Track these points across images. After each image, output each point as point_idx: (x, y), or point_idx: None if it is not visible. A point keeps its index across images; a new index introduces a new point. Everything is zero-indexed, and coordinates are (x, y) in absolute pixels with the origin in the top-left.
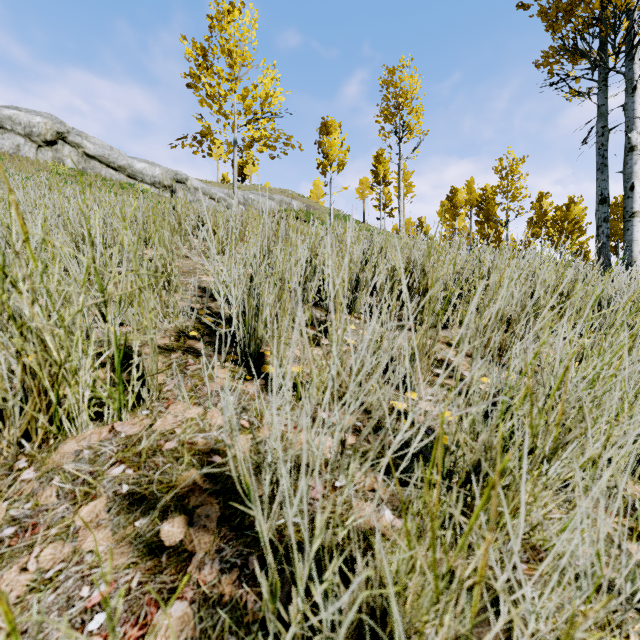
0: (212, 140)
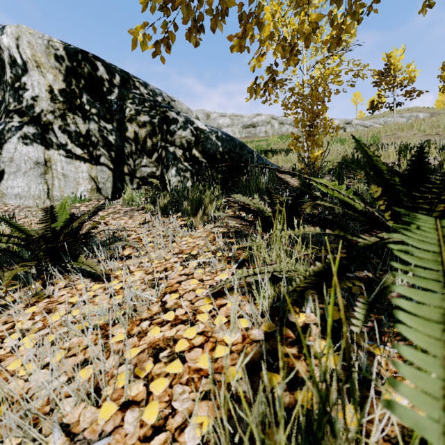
0: (383, 102)
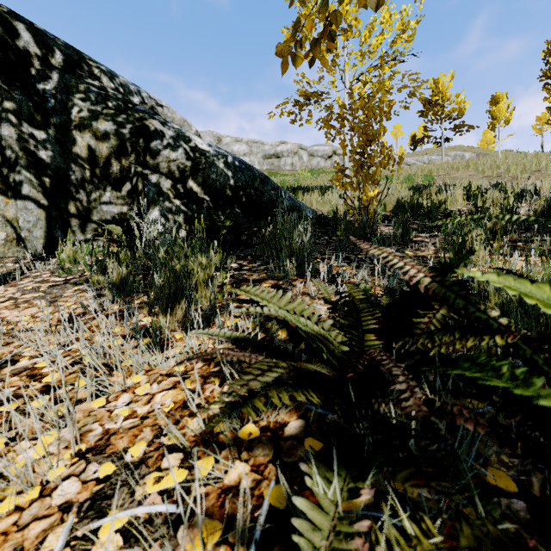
0: (430, 136)
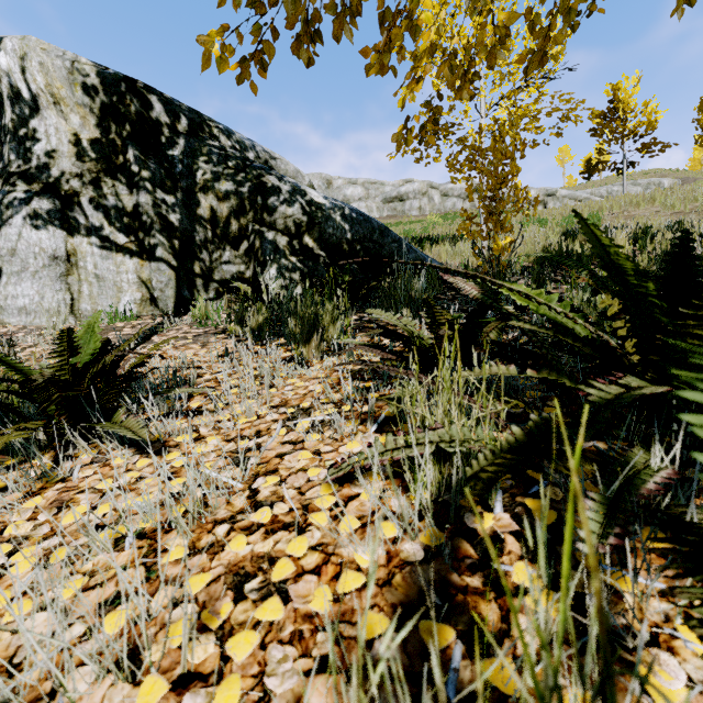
0: (606, 161)
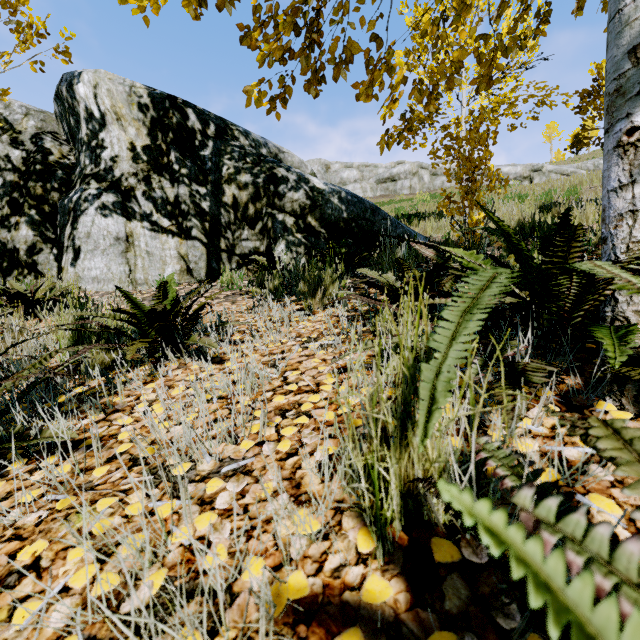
0: (590, 137)
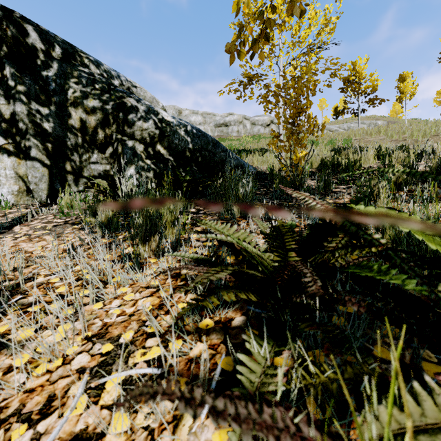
0: (349, 108)
